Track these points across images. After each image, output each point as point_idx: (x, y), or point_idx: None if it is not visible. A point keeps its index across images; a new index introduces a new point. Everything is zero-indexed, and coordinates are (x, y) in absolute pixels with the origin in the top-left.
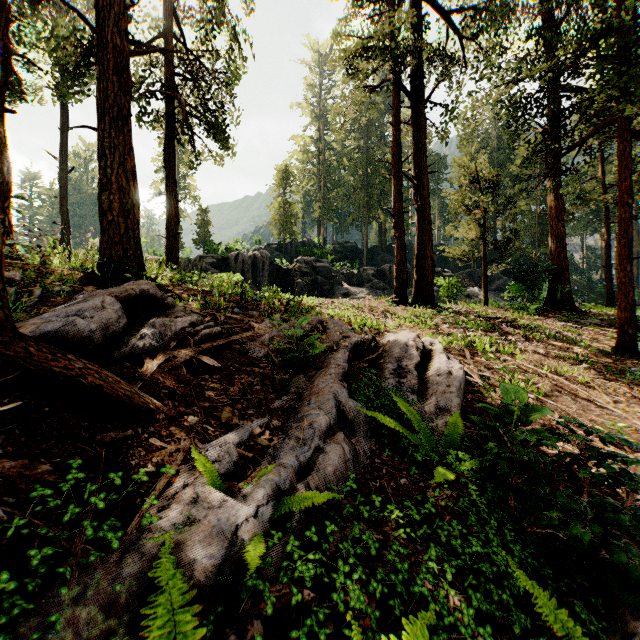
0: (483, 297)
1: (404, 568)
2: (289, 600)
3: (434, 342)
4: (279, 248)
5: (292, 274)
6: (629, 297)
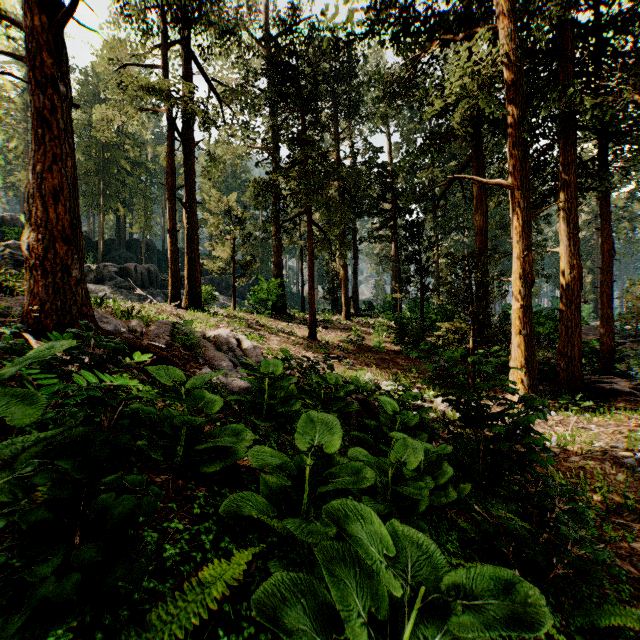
0: (233, 303)
1: None
2: None
3: (238, 334)
4: None
5: None
6: (314, 309)
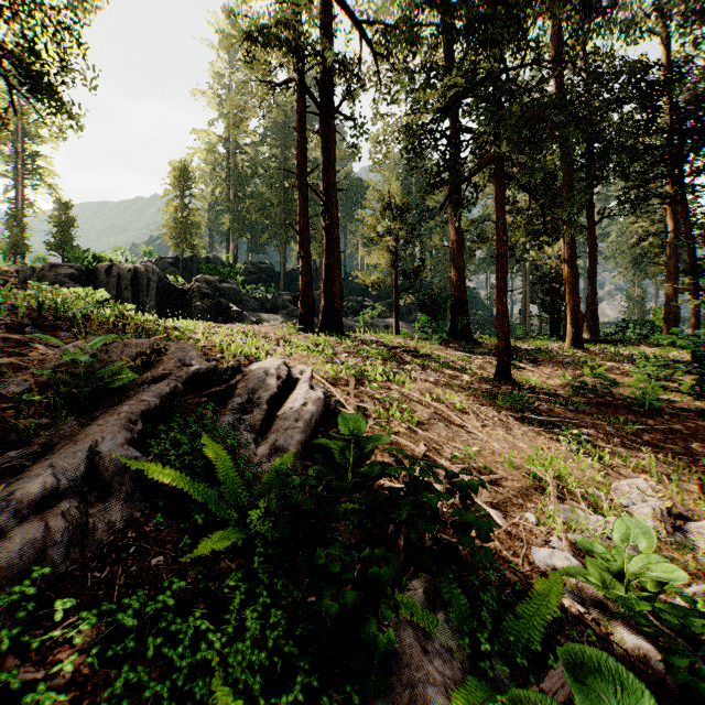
0: (394, 327)
1: None
2: None
3: (306, 370)
4: (175, 263)
5: (189, 295)
6: (506, 327)
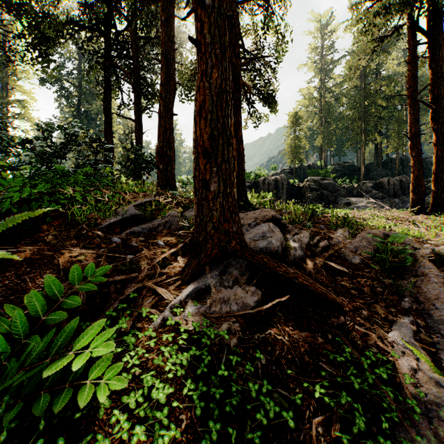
0: None
1: None
2: None
3: None
4: (290, 172)
5: (303, 190)
6: None
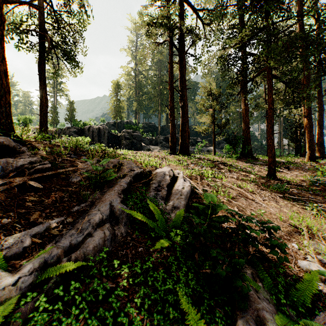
0: (213, 151)
1: (117, 306)
2: None
3: (180, 172)
4: (114, 124)
5: (120, 138)
6: (273, 151)
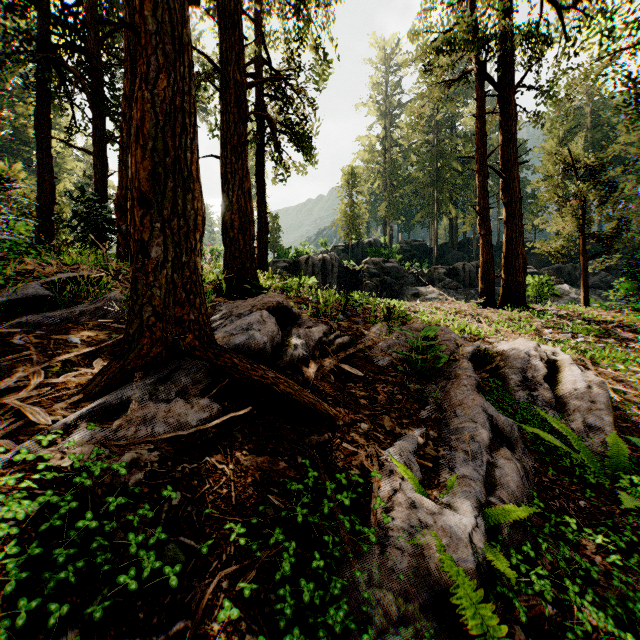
0: (583, 297)
1: (636, 597)
2: (539, 611)
3: (556, 352)
4: (345, 250)
5: (360, 275)
6: None
